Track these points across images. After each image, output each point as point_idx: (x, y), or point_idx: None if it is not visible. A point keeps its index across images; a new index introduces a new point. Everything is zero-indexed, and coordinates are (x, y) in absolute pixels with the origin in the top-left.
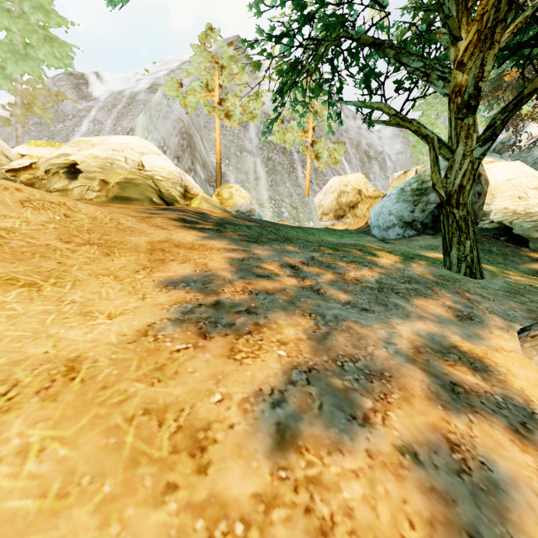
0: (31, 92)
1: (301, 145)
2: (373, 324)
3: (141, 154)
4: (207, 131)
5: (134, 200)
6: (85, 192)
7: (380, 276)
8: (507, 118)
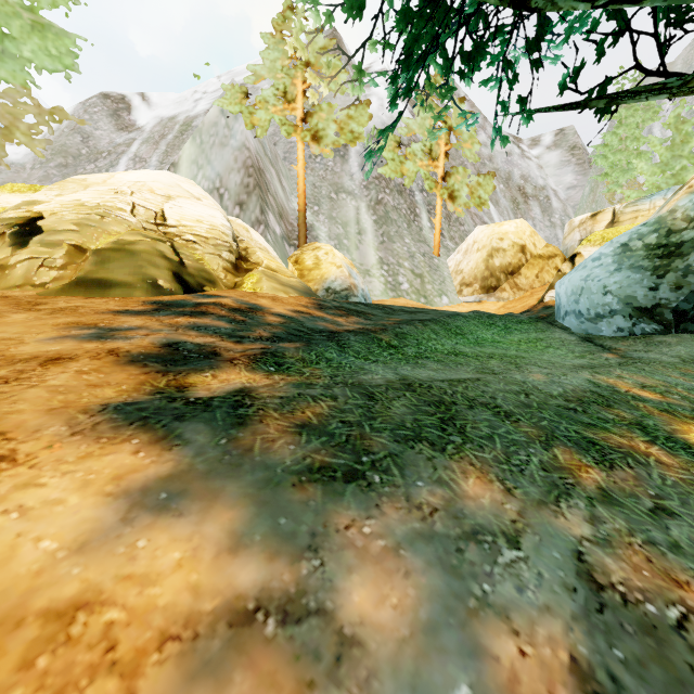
0: (11, 110)
1: (427, 180)
2: None
3: (166, 198)
4: (287, 165)
5: (115, 286)
6: (35, 270)
7: None
8: None
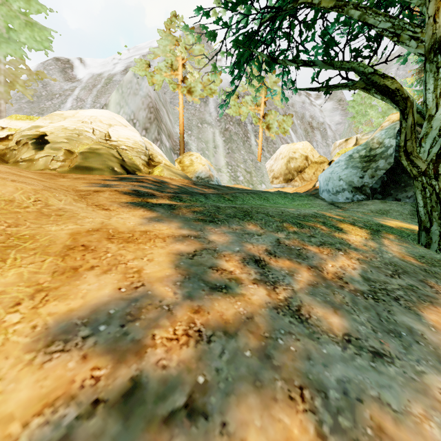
0: (13, 72)
1: (254, 117)
2: (408, 401)
3: (109, 125)
4: (172, 106)
5: (94, 170)
6: (49, 161)
7: (362, 267)
8: None
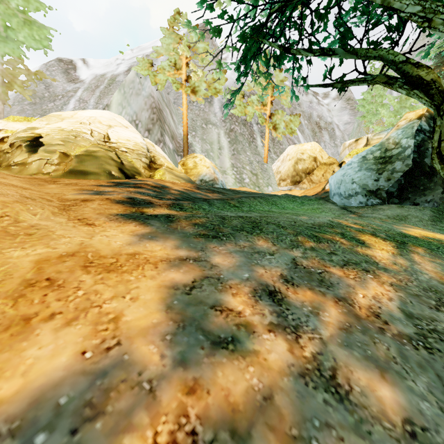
0: (11, 72)
1: (260, 117)
2: None
3: (109, 126)
4: (176, 106)
5: (90, 174)
6: (43, 165)
7: (399, 296)
8: None
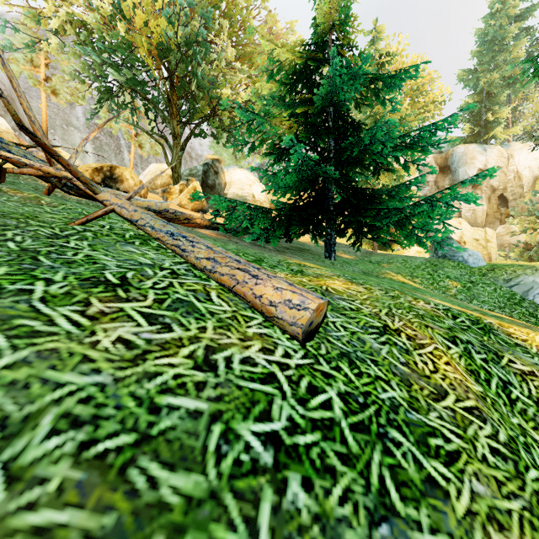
0: None
1: (126, 134)
2: None
3: None
4: (28, 98)
5: None
6: None
7: None
8: (186, 143)
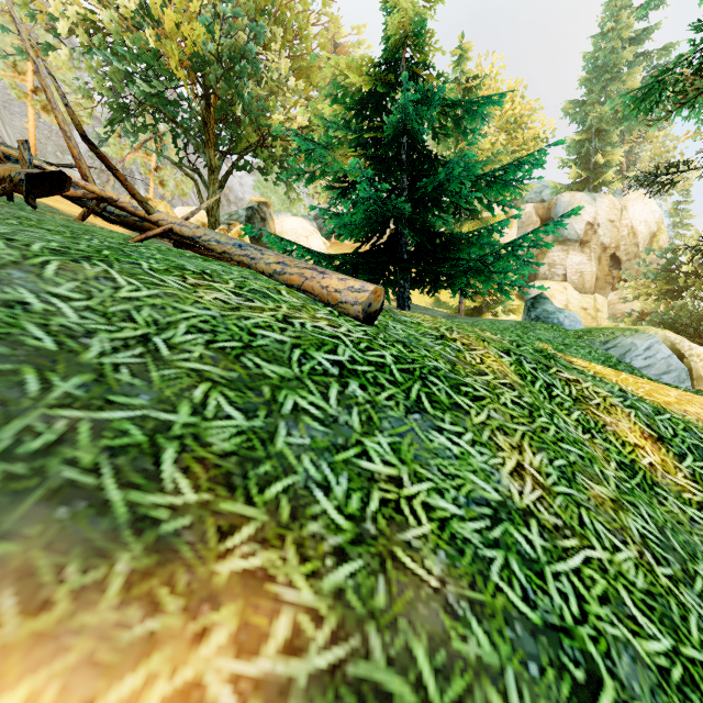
0: None
1: (143, 167)
2: None
3: None
4: (8, 114)
5: None
6: None
7: None
8: (225, 180)
